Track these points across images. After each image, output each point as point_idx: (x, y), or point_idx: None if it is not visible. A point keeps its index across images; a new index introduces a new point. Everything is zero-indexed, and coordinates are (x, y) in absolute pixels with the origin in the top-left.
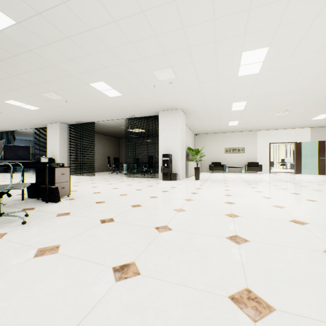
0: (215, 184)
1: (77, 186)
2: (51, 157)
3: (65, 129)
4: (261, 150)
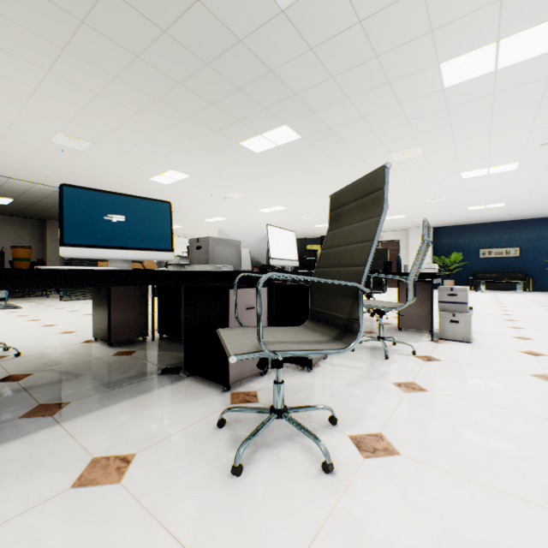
0: None
1: None
2: None
3: None
4: None
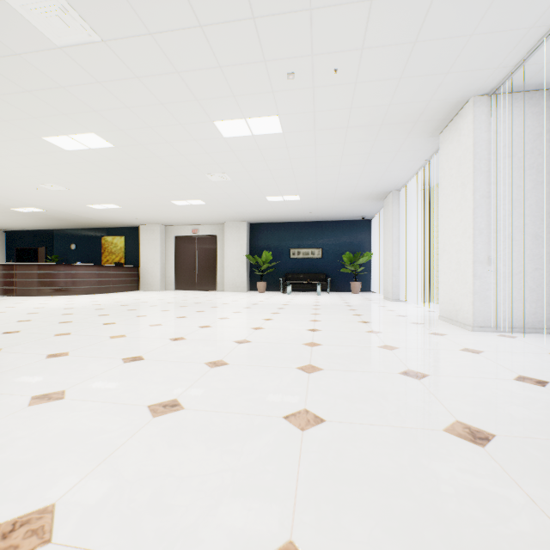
0: None
1: None
2: None
3: None
4: None
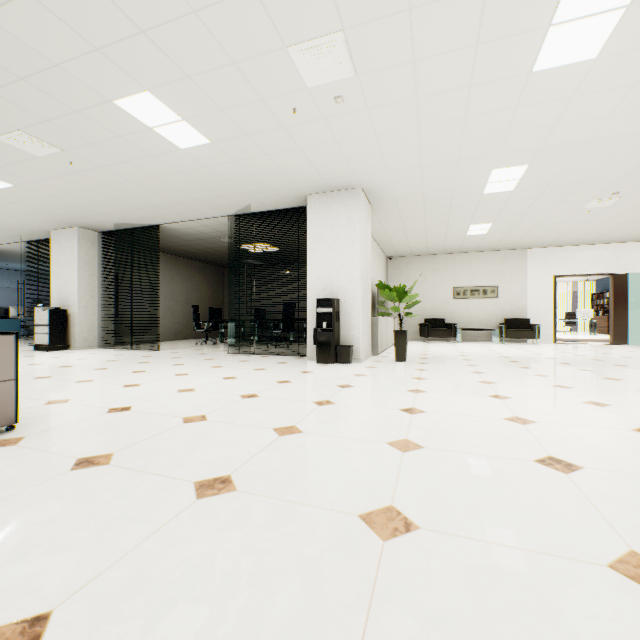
0: (453, 374)
1: (85, 383)
2: (59, 306)
3: (94, 242)
4: (535, 291)
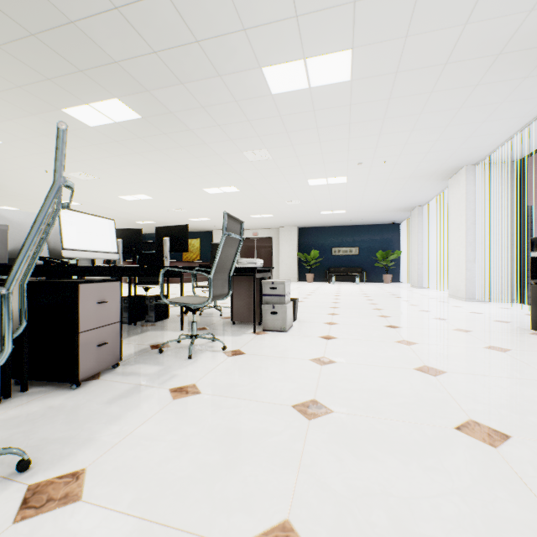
0: None
1: None
2: None
3: None
4: None
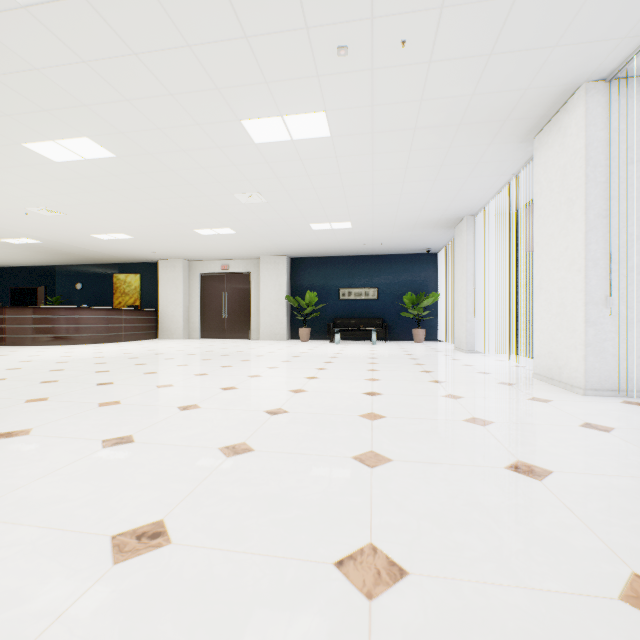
0: None
1: None
2: None
3: None
4: None
